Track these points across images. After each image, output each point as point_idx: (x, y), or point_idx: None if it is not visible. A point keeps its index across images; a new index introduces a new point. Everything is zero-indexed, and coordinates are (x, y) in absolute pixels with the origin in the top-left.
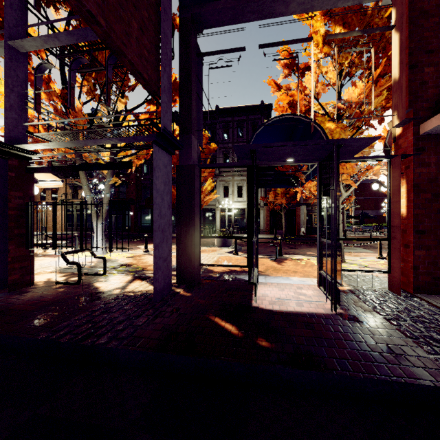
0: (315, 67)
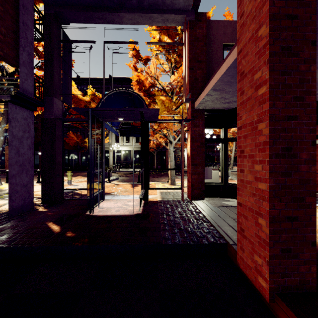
0: (154, 59)
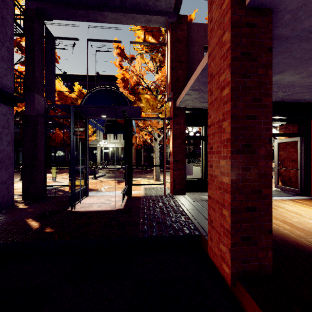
0: (139, 58)
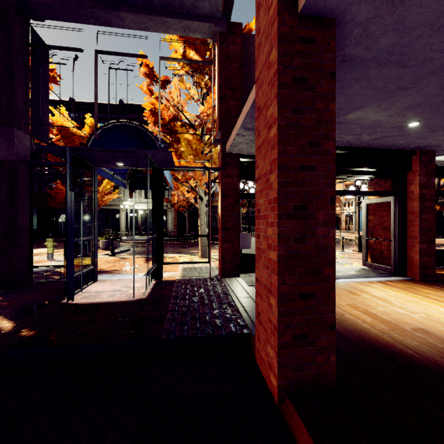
0: (177, 81)
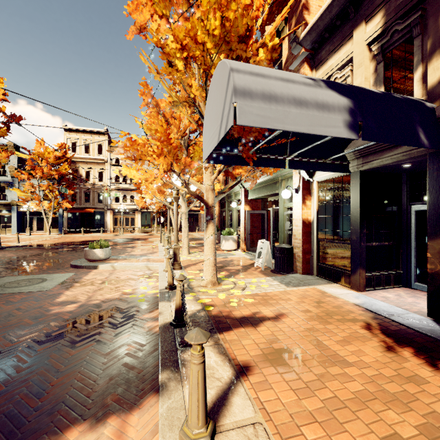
0: (261, 2)
